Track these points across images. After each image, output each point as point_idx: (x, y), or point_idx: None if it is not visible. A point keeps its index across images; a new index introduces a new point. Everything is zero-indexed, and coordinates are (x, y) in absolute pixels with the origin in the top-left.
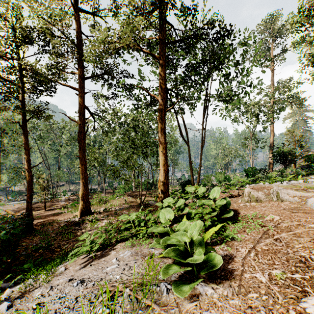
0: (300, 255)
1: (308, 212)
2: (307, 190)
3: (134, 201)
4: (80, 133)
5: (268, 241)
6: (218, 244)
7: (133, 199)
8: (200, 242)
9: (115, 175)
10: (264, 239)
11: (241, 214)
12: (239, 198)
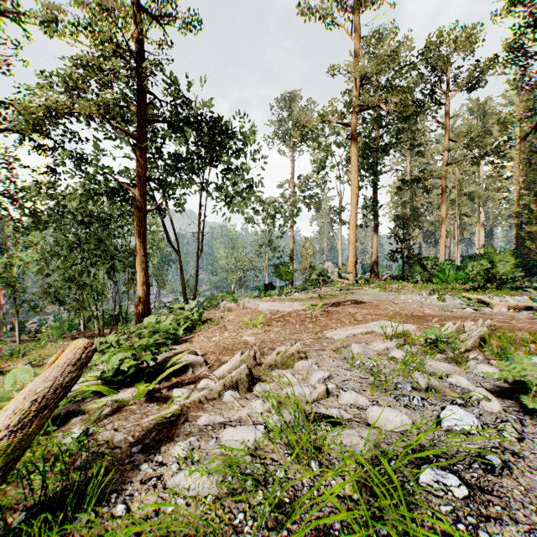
0: (226, 328)
1: (254, 312)
2: (275, 300)
3: None
4: None
5: (217, 327)
6: (188, 336)
7: None
8: (173, 329)
9: (57, 302)
10: (215, 326)
11: (213, 319)
12: (218, 311)
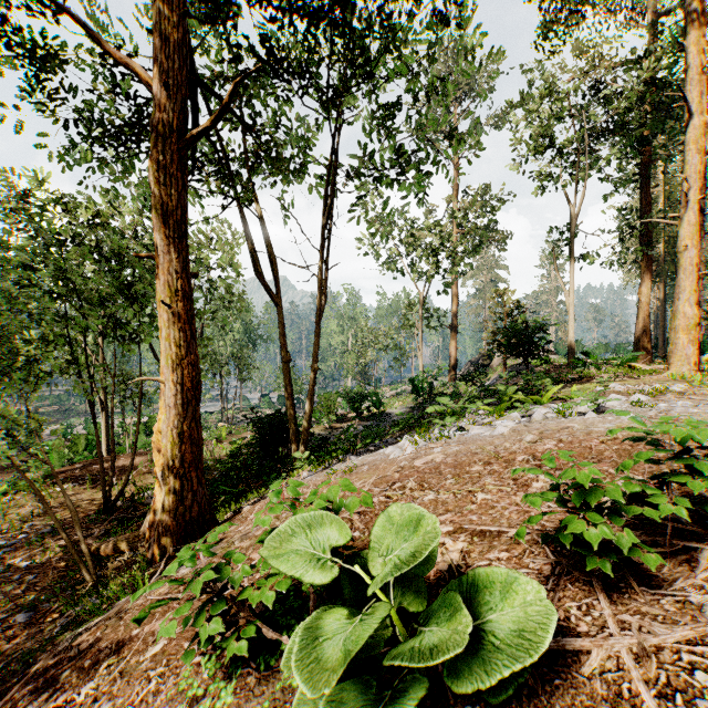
0: None
1: None
2: None
3: (85, 501)
4: None
5: None
6: None
7: (84, 493)
8: None
9: None
10: None
11: None
12: None
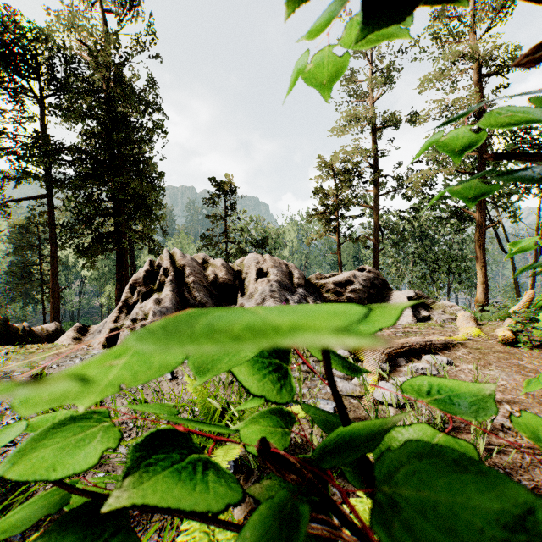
0: None
1: None
2: None
3: None
4: (375, 250)
5: None
6: None
7: None
8: None
9: None
10: None
11: None
12: None
